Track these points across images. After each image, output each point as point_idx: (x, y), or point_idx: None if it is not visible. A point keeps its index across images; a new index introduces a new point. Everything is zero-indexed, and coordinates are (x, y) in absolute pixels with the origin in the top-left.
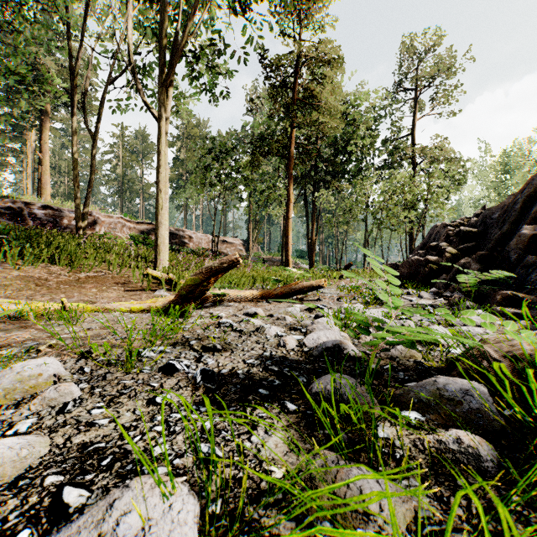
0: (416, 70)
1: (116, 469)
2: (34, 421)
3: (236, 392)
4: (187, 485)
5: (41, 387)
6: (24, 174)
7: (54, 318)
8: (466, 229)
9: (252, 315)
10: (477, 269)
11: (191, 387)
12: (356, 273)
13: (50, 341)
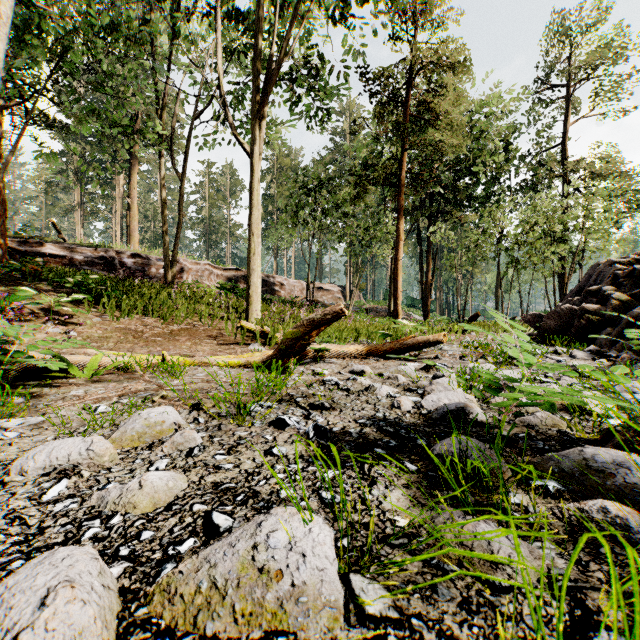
0: (569, 59)
1: (250, 504)
2: (169, 461)
3: (350, 449)
4: (321, 516)
5: (165, 433)
6: (113, 221)
7: (157, 371)
8: None
9: (358, 374)
10: None
11: (304, 442)
12: (484, 326)
13: (161, 392)
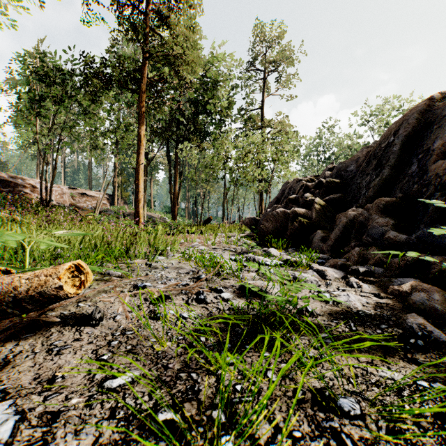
0: (265, 54)
1: None
2: None
3: None
4: None
5: None
6: None
7: None
8: (330, 179)
9: None
10: (392, 224)
11: None
12: (215, 228)
13: None
